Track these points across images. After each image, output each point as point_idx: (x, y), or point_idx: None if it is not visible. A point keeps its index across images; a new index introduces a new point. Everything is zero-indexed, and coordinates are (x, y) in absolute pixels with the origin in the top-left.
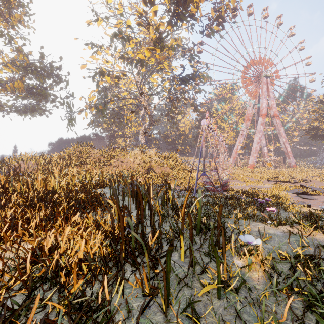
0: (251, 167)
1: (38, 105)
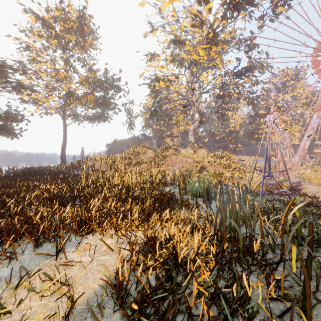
0: None
1: (102, 113)
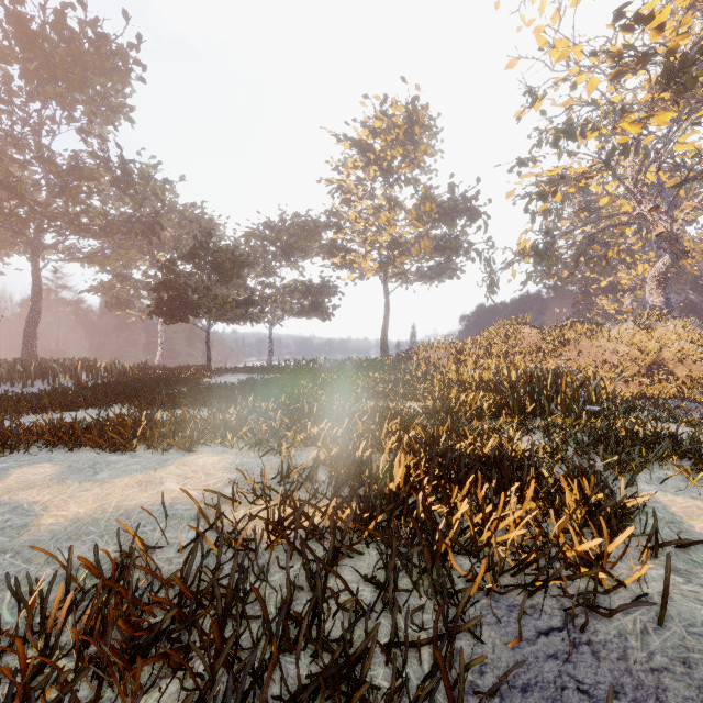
0: None
1: (446, 263)
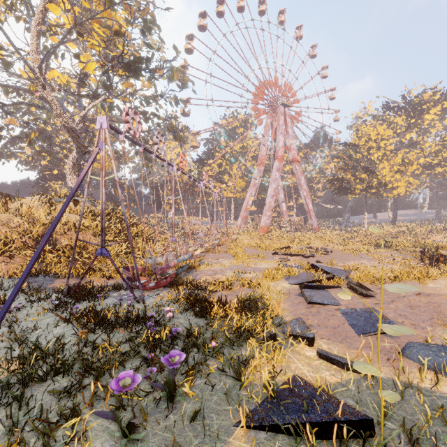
0: (263, 230)
1: None
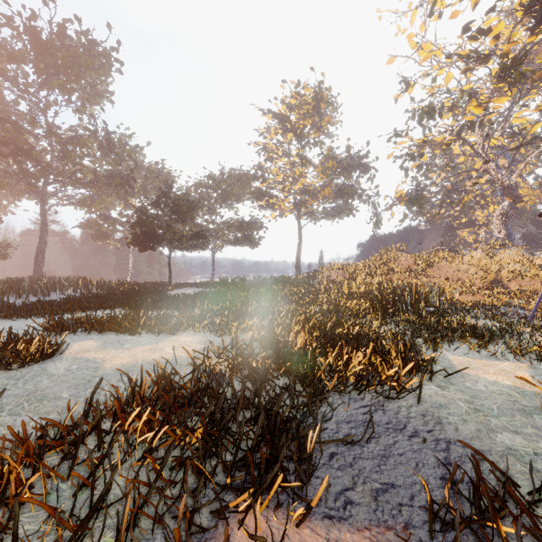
0: None
1: (344, 205)
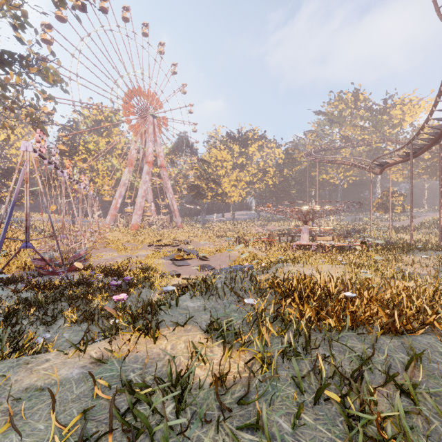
0: (134, 228)
1: None
